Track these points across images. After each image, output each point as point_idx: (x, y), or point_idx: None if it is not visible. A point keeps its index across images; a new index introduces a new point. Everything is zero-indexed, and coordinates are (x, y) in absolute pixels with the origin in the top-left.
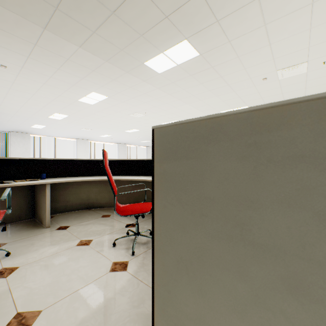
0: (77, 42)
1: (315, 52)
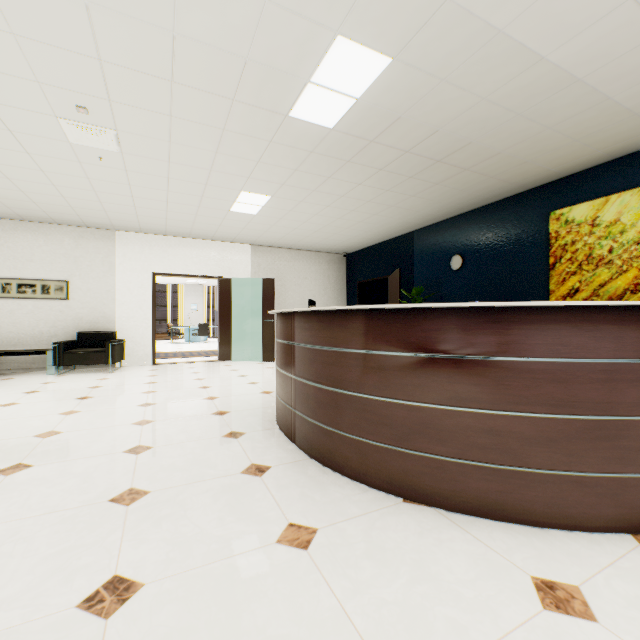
0: (538, 69)
1: (148, 161)
